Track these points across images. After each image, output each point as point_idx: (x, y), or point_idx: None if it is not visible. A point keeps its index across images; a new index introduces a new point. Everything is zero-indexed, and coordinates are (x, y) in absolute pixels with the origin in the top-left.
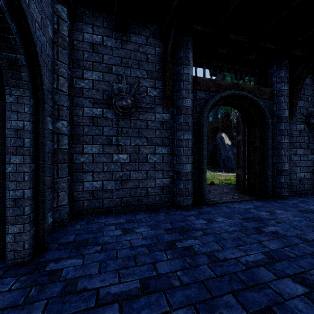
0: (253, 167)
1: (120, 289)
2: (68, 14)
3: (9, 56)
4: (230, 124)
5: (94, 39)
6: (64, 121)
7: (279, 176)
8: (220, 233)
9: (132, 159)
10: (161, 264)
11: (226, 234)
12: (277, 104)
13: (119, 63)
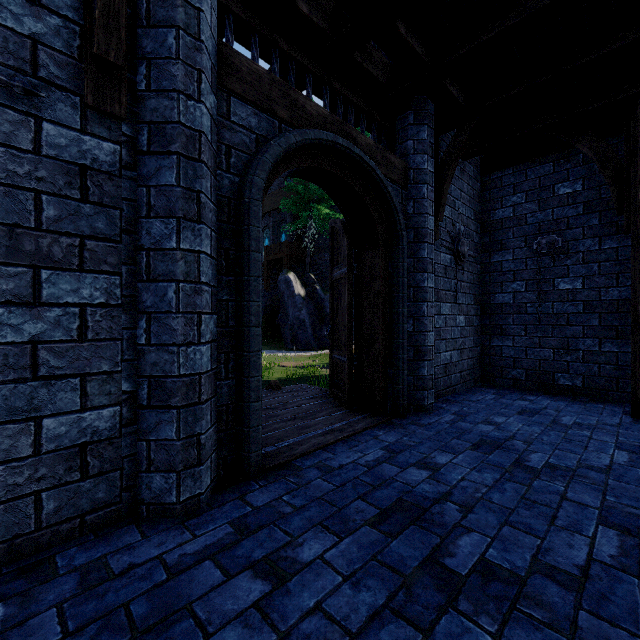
0: (370, 343)
1: None
2: None
3: None
4: (303, 257)
5: None
6: None
7: (420, 363)
8: None
9: None
10: None
11: None
12: (415, 201)
13: None
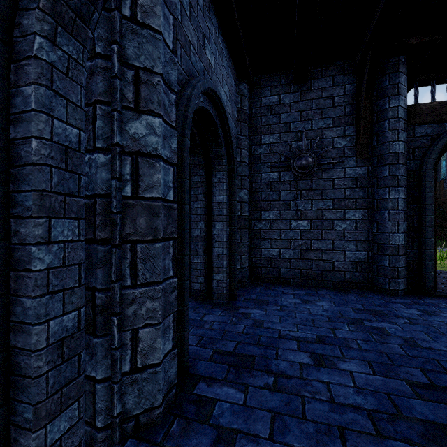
0: None
1: (298, 335)
2: (248, 87)
3: (216, 150)
4: None
5: (271, 100)
6: (245, 190)
7: None
8: (439, 327)
9: (313, 226)
10: (341, 331)
11: None
12: None
13: (298, 118)
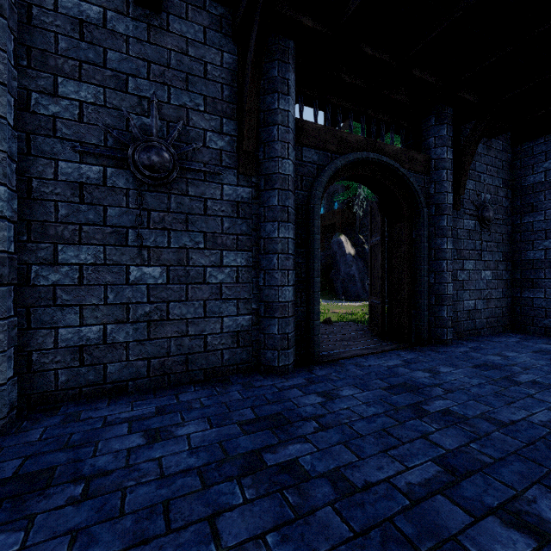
0: (398, 291)
1: None
2: None
3: None
4: (353, 221)
5: (84, 10)
6: None
7: (440, 307)
8: (351, 422)
9: (172, 276)
10: (230, 519)
11: (363, 423)
12: (436, 183)
13: (145, 73)
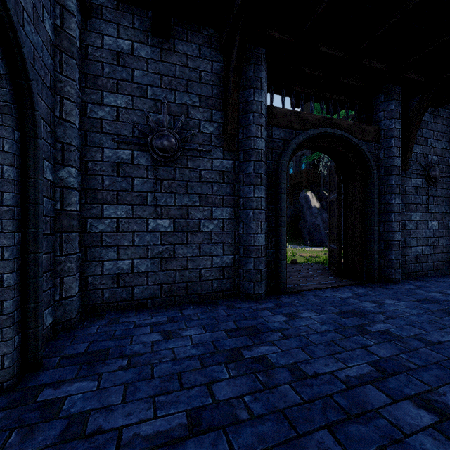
0: (352, 238)
1: (156, 428)
2: (78, 5)
3: None
4: (318, 179)
5: (119, 45)
6: (72, 168)
7: (389, 252)
8: (307, 335)
9: (177, 226)
10: (220, 385)
11: (316, 336)
12: (385, 149)
13: (158, 83)
